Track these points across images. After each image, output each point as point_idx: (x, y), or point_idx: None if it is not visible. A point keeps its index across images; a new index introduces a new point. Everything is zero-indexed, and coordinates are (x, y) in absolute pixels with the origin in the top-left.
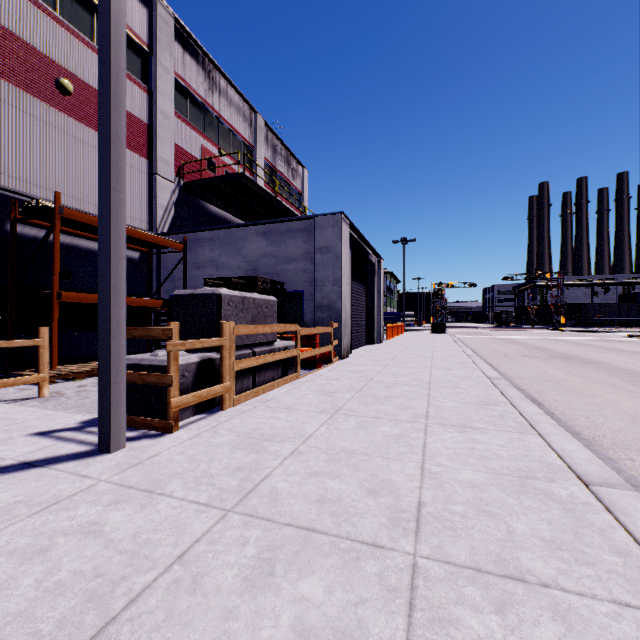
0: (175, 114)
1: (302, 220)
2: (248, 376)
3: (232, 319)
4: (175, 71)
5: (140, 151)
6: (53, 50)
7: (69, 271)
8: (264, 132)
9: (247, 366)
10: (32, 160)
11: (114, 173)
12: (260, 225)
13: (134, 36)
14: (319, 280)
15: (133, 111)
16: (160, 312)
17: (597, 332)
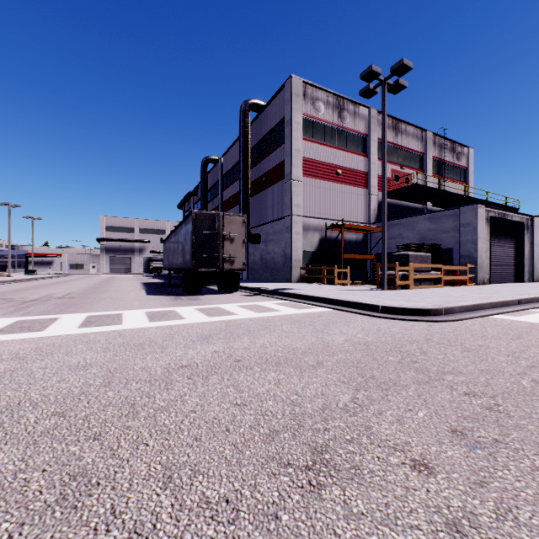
0: (377, 160)
1: (451, 209)
2: (418, 282)
3: (412, 262)
4: (377, 138)
5: (363, 186)
6: (335, 161)
7: (339, 245)
8: (432, 139)
9: (417, 277)
10: (329, 205)
11: (385, 229)
12: (426, 214)
13: (360, 134)
14: (462, 242)
15: (360, 169)
16: (375, 261)
17: None
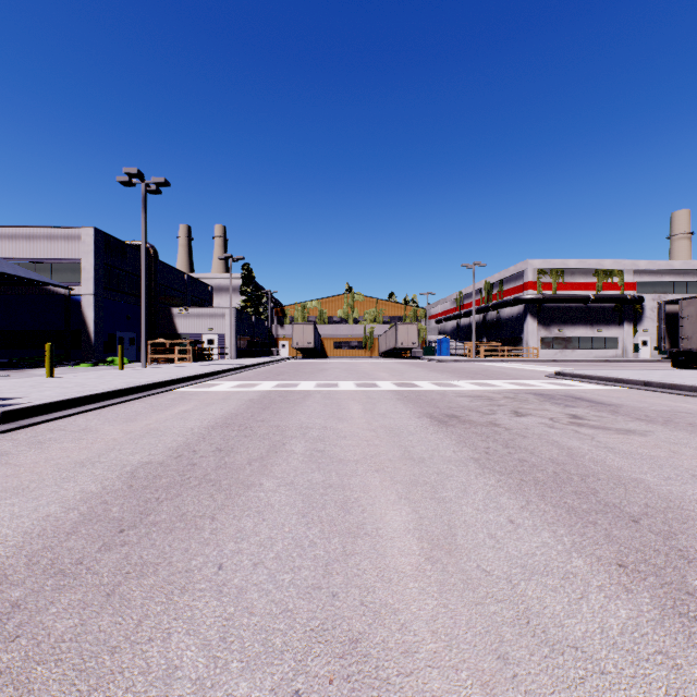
0: None
1: None
2: None
3: None
4: None
5: None
6: None
7: None
8: None
9: None
10: None
11: None
12: None
13: None
14: None
15: None
16: None
17: None
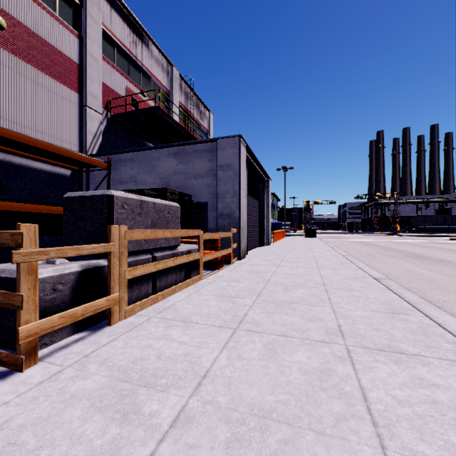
0: (103, 59)
1: (206, 142)
2: (147, 282)
3: (127, 223)
4: (103, 23)
5: (71, 86)
6: None
7: (2, 183)
8: (178, 81)
9: (143, 273)
10: None
11: None
12: (171, 147)
13: None
14: (221, 193)
15: (65, 51)
16: None
17: (424, 236)
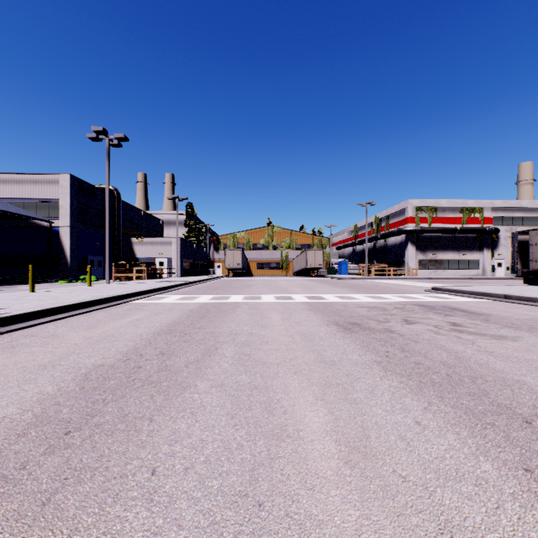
0: None
1: None
2: None
3: None
4: None
5: None
6: None
7: None
8: None
9: None
10: None
11: None
12: None
13: None
14: None
15: None
16: None
17: None
